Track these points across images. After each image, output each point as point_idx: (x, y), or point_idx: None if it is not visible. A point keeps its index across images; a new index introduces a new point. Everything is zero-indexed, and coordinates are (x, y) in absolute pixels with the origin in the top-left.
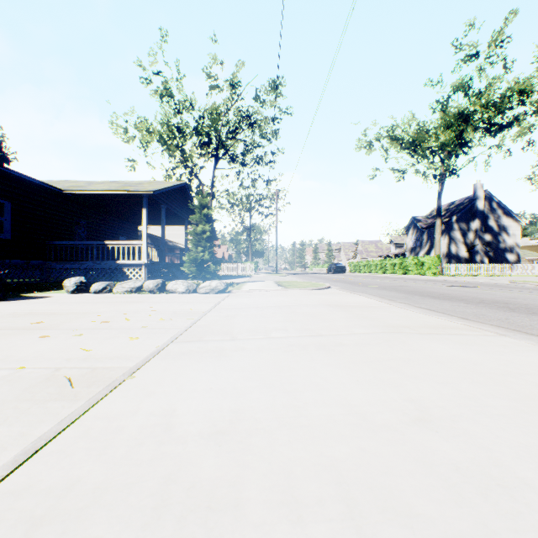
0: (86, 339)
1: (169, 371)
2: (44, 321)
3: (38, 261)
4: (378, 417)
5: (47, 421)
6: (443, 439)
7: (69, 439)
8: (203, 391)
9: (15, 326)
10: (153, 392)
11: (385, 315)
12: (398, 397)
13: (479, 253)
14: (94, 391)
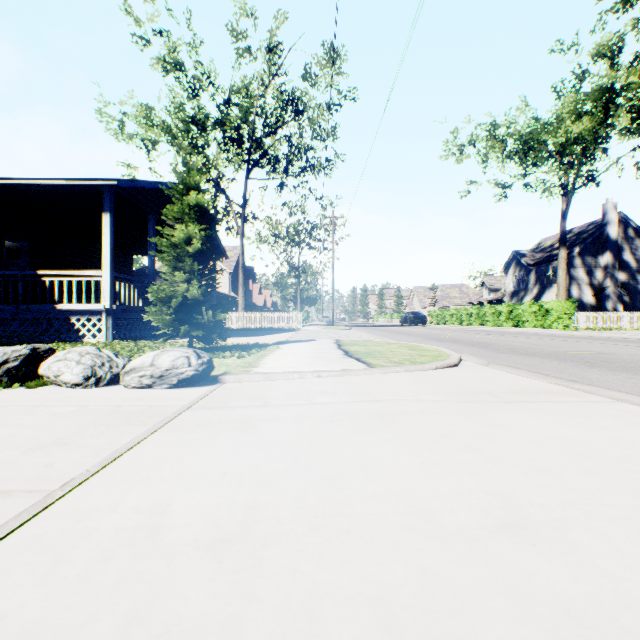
0: None
1: None
2: None
3: None
4: None
5: None
6: None
7: None
8: None
9: None
10: None
11: None
12: None
13: (611, 298)
14: None
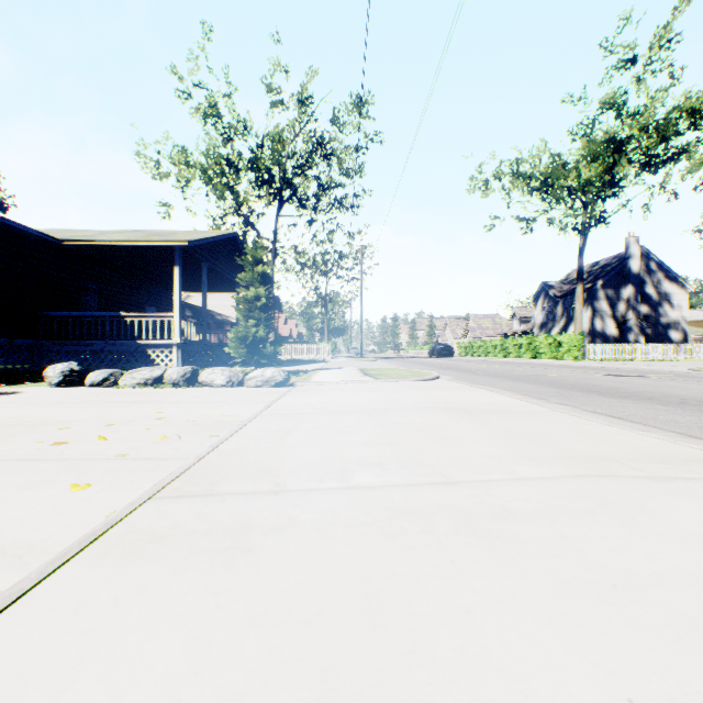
0: None
1: (83, 615)
2: None
3: (26, 340)
4: None
5: None
6: None
7: None
8: None
9: None
10: None
11: (552, 430)
12: None
13: (633, 330)
14: None
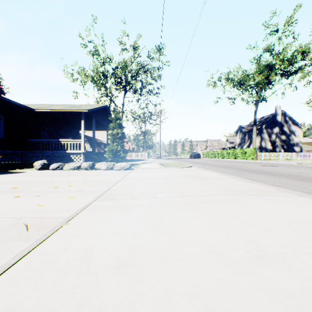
0: (42, 198)
1: (91, 219)
2: (19, 187)
3: (20, 151)
4: (230, 254)
5: (6, 256)
6: (277, 272)
7: (18, 270)
8: (112, 234)
9: (0, 190)
10: (79, 234)
11: (226, 183)
12: (242, 239)
13: (278, 146)
14: (41, 233)
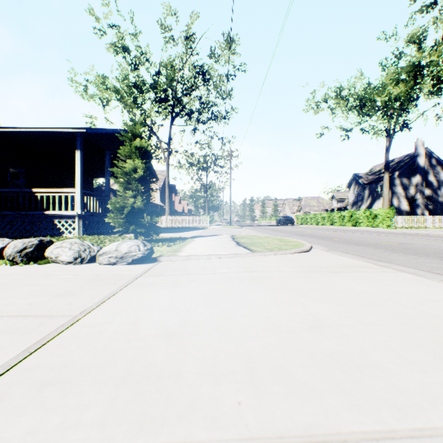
0: None
1: None
2: None
3: None
4: None
5: None
6: None
7: None
8: None
9: None
10: None
11: None
12: None
13: (420, 206)
14: None
